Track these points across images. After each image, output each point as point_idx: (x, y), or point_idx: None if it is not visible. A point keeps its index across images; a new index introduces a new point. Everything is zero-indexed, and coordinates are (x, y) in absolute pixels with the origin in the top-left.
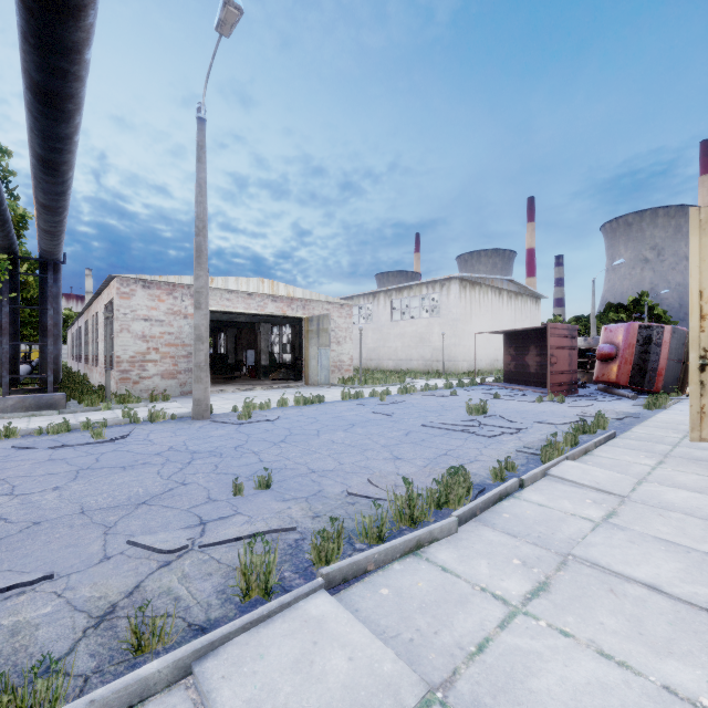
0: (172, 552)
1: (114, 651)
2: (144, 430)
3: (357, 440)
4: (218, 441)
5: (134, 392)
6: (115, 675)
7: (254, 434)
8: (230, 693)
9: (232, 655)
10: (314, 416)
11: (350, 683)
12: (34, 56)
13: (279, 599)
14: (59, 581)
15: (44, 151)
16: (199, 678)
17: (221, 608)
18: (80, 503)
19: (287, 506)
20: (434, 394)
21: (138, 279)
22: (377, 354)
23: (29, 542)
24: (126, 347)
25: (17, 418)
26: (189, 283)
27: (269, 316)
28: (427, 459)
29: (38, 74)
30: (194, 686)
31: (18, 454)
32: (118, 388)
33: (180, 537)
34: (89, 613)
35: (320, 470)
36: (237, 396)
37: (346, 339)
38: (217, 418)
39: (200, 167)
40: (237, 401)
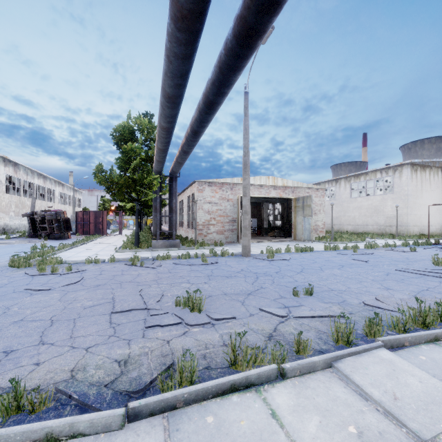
0: (282, 317)
1: (285, 351)
2: (222, 260)
3: (351, 275)
4: (264, 269)
5: (204, 240)
6: (293, 359)
7: (282, 266)
8: (359, 378)
9: (350, 364)
10: (312, 259)
11: (426, 391)
12: (214, 90)
13: (361, 346)
14: (239, 320)
15: (198, 128)
16: (339, 369)
17: (325, 345)
18: (221, 290)
19: (328, 305)
20: (394, 249)
21: (206, 181)
22: (339, 221)
23: (214, 303)
24: (201, 217)
25: (163, 251)
26: (230, 182)
27: (267, 198)
28: (413, 291)
29: (212, 97)
30: (334, 372)
31: (177, 266)
32: (197, 238)
33: (281, 311)
34: (262, 334)
35: (337, 290)
36: (256, 245)
37: (320, 211)
38: (254, 256)
39: (246, 119)
40: (258, 247)
